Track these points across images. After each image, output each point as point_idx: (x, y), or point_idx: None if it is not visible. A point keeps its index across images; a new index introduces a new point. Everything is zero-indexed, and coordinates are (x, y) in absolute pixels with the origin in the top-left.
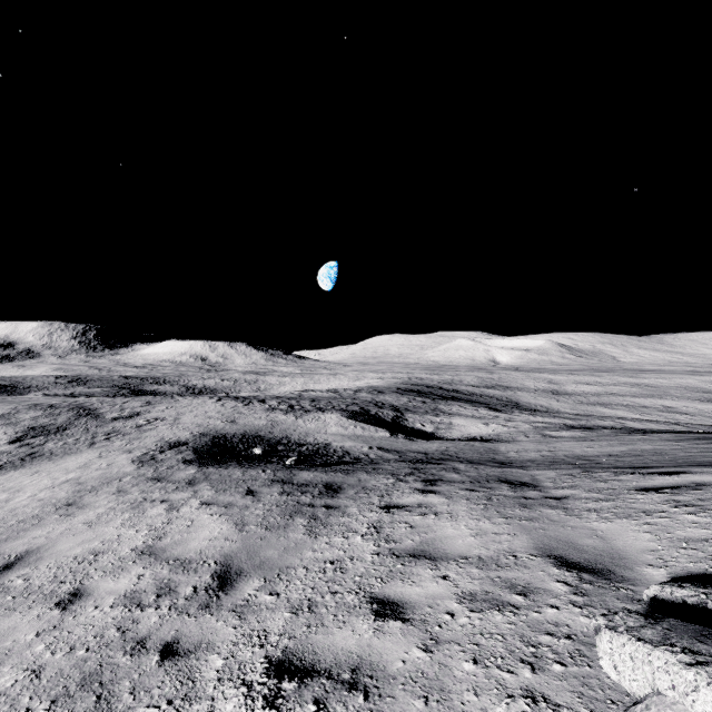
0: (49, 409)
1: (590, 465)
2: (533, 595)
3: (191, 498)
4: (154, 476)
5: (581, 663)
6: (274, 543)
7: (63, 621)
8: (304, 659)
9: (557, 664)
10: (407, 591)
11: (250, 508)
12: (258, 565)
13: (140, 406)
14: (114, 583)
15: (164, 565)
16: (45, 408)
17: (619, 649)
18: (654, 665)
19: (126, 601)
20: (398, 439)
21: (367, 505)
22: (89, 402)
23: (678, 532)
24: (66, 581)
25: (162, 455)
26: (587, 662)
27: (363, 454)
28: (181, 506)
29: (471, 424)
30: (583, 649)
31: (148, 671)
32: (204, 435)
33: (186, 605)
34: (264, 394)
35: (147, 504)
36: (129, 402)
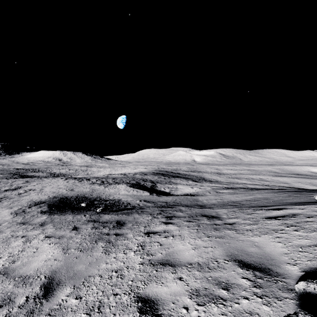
0: None
1: (240, 206)
2: (232, 289)
3: (40, 234)
4: (21, 221)
5: None
6: (83, 260)
7: None
8: None
9: None
10: (159, 290)
11: (73, 238)
12: (71, 277)
13: (22, 183)
14: None
15: (11, 281)
16: None
17: None
18: None
19: None
20: (153, 196)
21: (138, 232)
22: None
23: (294, 241)
24: None
25: (29, 209)
26: None
27: (136, 204)
28: (33, 239)
29: (185, 188)
30: None
31: None
32: (55, 197)
33: (17, 313)
34: (89, 176)
35: (12, 239)
36: (16, 181)
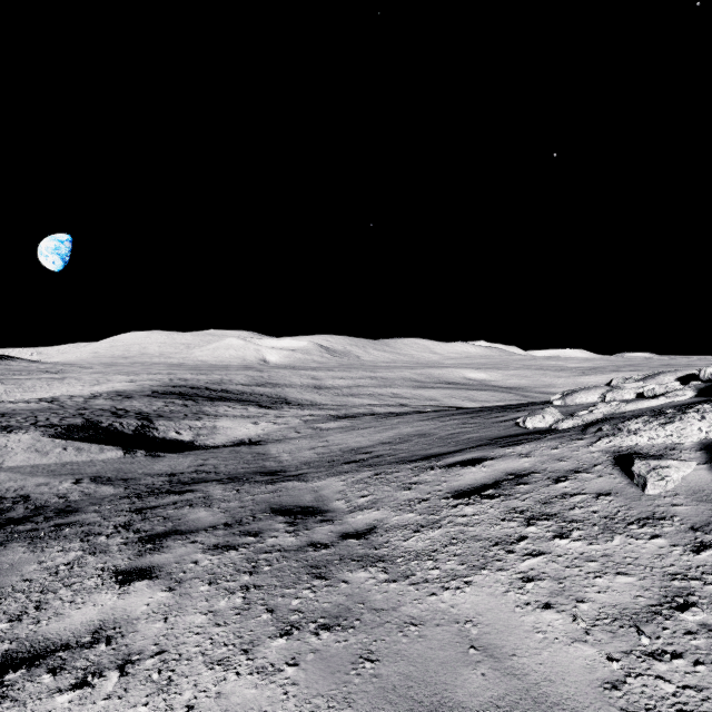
0: None
1: (374, 461)
2: None
3: None
4: None
5: None
6: None
7: None
8: None
9: None
10: None
11: None
12: None
13: None
14: None
15: None
16: None
17: None
18: None
19: None
20: (136, 459)
21: None
22: None
23: (592, 594)
24: None
25: None
26: None
27: (57, 496)
28: None
29: (238, 425)
30: None
31: None
32: None
33: None
34: None
35: None
36: None
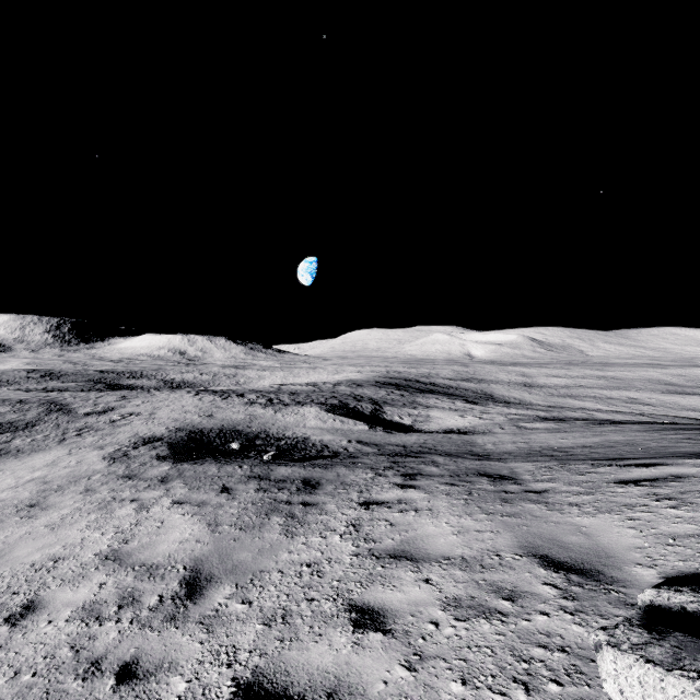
0: (18, 405)
1: (566, 457)
2: (521, 600)
3: (163, 497)
4: (125, 474)
5: (579, 682)
6: (248, 544)
7: (11, 639)
8: (275, 681)
9: (553, 683)
10: (388, 597)
11: (225, 507)
12: (230, 570)
13: (115, 401)
14: (72, 593)
15: (128, 572)
16: (13, 404)
17: (624, 670)
18: (669, 694)
19: (84, 614)
20: (377, 433)
21: (346, 502)
22: (61, 397)
23: (662, 527)
24: (19, 592)
25: (136, 451)
26: (586, 680)
27: (342, 448)
28: (152, 506)
29: (448, 416)
30: (579, 664)
31: (101, 698)
32: (180, 430)
33: (149, 617)
34: (243, 388)
35: (116, 504)
36: (103, 396)
